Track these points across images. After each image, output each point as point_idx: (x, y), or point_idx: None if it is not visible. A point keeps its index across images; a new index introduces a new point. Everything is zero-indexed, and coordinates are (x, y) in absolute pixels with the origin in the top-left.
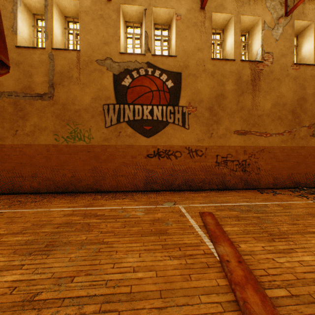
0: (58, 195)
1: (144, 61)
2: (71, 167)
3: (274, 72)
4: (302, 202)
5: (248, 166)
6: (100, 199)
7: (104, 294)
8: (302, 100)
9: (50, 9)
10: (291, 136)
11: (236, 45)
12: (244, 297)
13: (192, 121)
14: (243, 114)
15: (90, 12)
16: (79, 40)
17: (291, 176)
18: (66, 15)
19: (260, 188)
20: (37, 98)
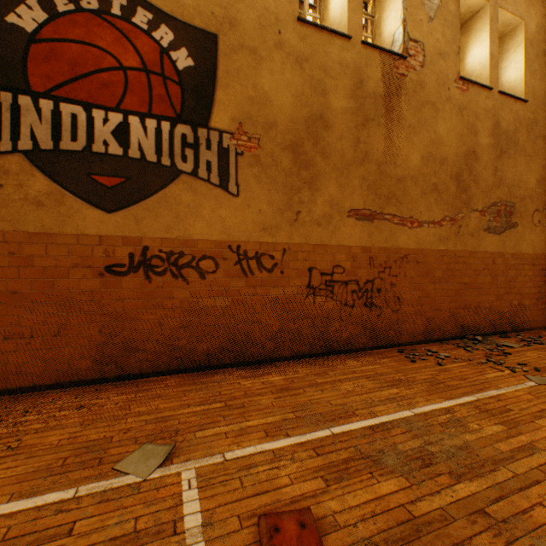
0: None
1: None
2: None
3: (427, 86)
4: (516, 386)
5: (378, 294)
6: None
7: None
8: (472, 155)
9: None
10: (455, 229)
11: (352, 2)
12: None
13: (248, 176)
14: (369, 171)
15: None
16: None
17: (454, 313)
18: None
19: (400, 344)
20: None
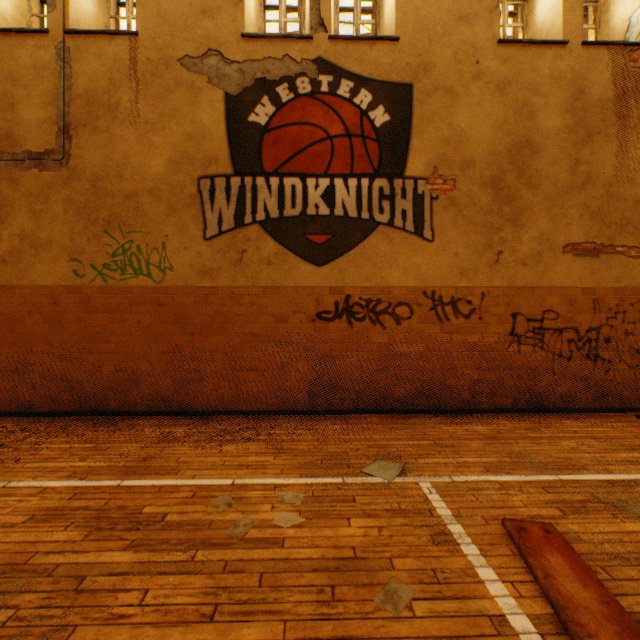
0: (77, 421)
1: (309, 57)
2: (115, 345)
3: None
4: None
5: (605, 345)
6: (180, 441)
7: None
8: None
9: None
10: None
11: None
12: None
13: (443, 220)
14: (592, 196)
15: None
16: (136, 7)
17: None
18: None
19: None
20: (27, 164)
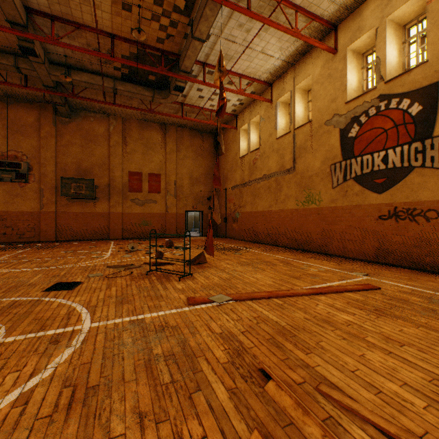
0: (295, 250)
1: (374, 97)
2: (306, 228)
3: None
4: None
5: None
6: (313, 258)
7: (235, 276)
8: None
9: (293, 97)
10: None
11: None
12: (261, 292)
13: None
14: None
15: (319, 78)
16: (311, 111)
17: None
18: (308, 90)
19: None
20: (286, 173)
